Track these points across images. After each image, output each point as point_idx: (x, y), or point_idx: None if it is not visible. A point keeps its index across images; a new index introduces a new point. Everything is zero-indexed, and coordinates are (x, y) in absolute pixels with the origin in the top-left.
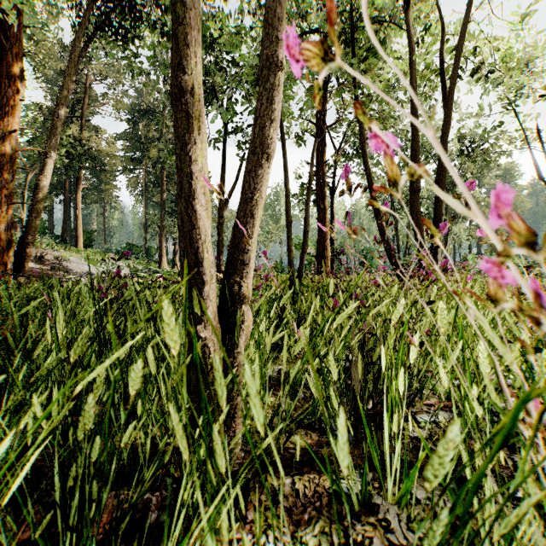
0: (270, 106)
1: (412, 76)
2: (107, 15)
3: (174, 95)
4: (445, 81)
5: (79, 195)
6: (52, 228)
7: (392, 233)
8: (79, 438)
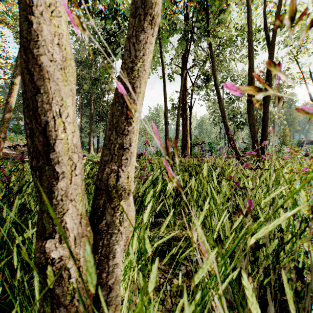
0: None
1: (249, 25)
2: None
3: None
4: (268, 32)
5: None
6: None
7: None
8: None
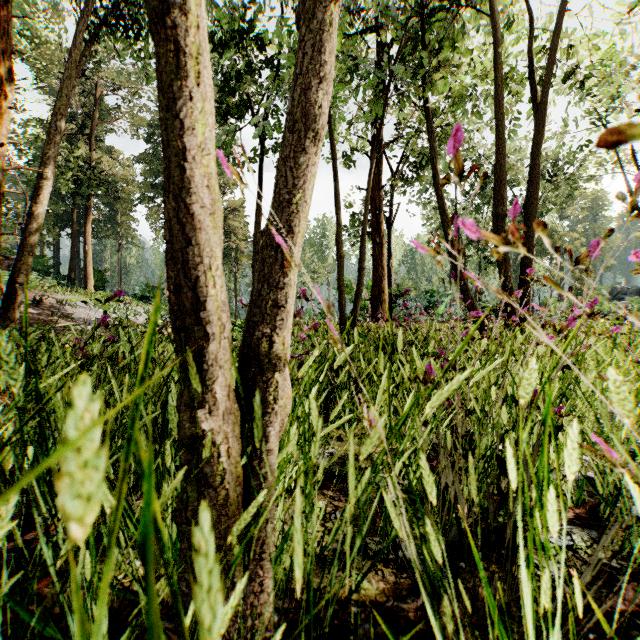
0: (319, 58)
1: (496, 71)
2: (118, 8)
3: (156, 14)
4: (535, 81)
5: (89, 228)
6: (58, 267)
7: (521, 255)
8: None
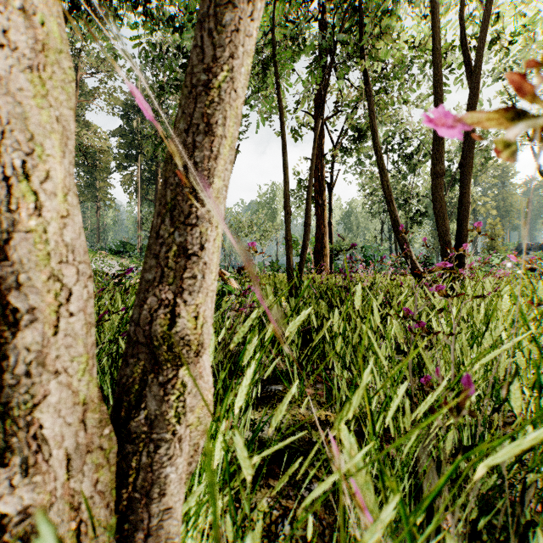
0: None
1: (435, 36)
2: None
3: None
4: (468, 50)
5: None
6: None
7: None
8: None
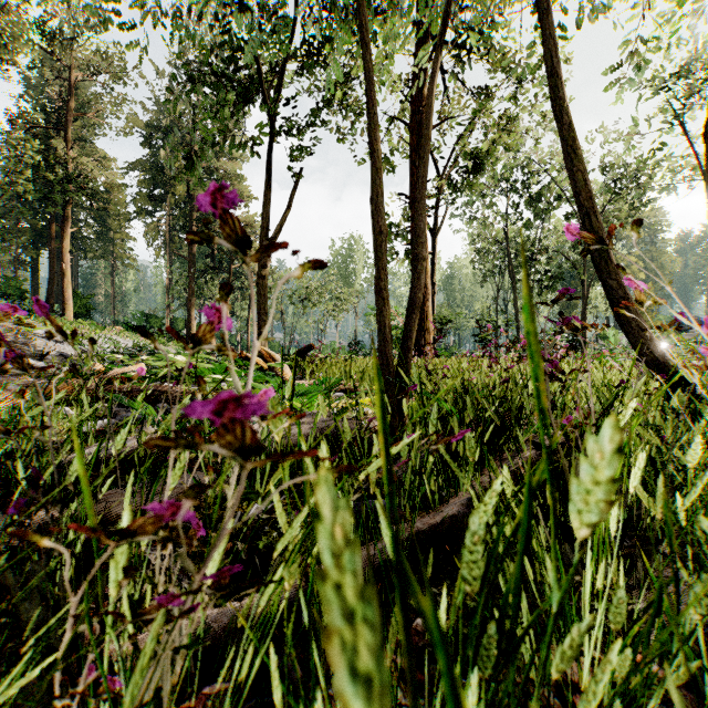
0: None
1: None
2: None
3: None
4: None
5: (68, 243)
6: (37, 291)
7: None
8: None
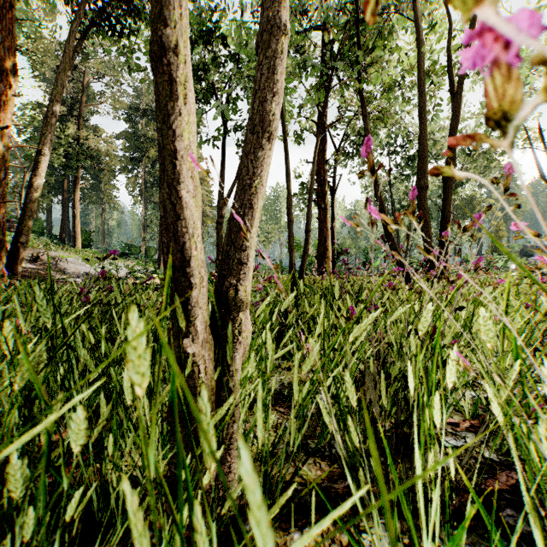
0: (272, 77)
1: (419, 67)
2: (103, 10)
3: (154, 54)
4: (453, 74)
5: (77, 195)
6: (50, 228)
7: (420, 226)
8: (18, 497)
